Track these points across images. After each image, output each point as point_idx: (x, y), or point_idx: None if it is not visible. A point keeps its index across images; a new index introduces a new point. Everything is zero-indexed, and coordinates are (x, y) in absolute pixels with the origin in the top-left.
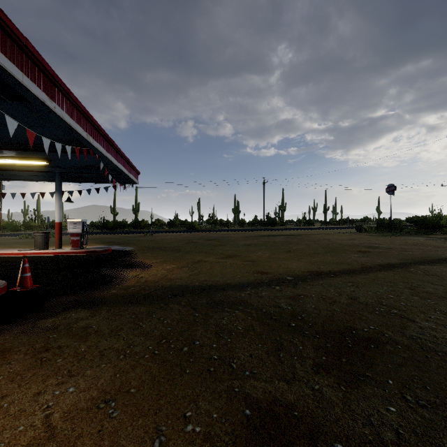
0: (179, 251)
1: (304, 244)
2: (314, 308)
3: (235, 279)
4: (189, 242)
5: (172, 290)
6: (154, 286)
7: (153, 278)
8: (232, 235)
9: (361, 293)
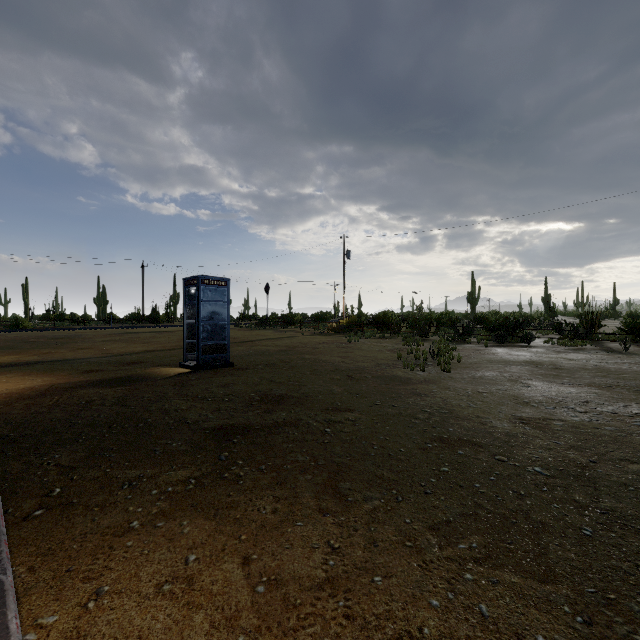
0: (16, 348)
1: (167, 337)
2: (129, 359)
3: (85, 357)
4: (25, 342)
5: (33, 362)
6: (13, 362)
7: (6, 361)
8: (89, 333)
9: (163, 354)
